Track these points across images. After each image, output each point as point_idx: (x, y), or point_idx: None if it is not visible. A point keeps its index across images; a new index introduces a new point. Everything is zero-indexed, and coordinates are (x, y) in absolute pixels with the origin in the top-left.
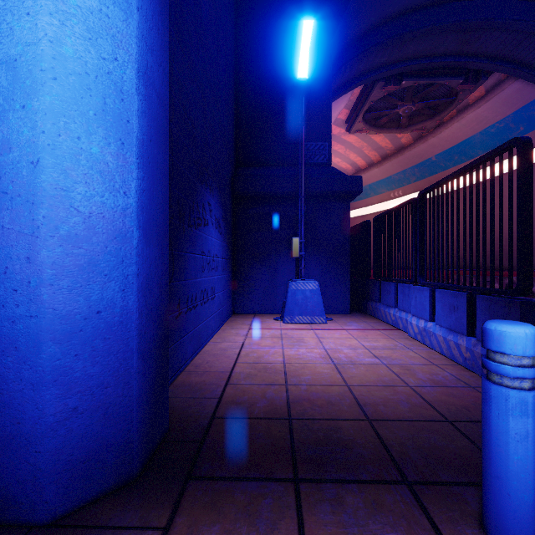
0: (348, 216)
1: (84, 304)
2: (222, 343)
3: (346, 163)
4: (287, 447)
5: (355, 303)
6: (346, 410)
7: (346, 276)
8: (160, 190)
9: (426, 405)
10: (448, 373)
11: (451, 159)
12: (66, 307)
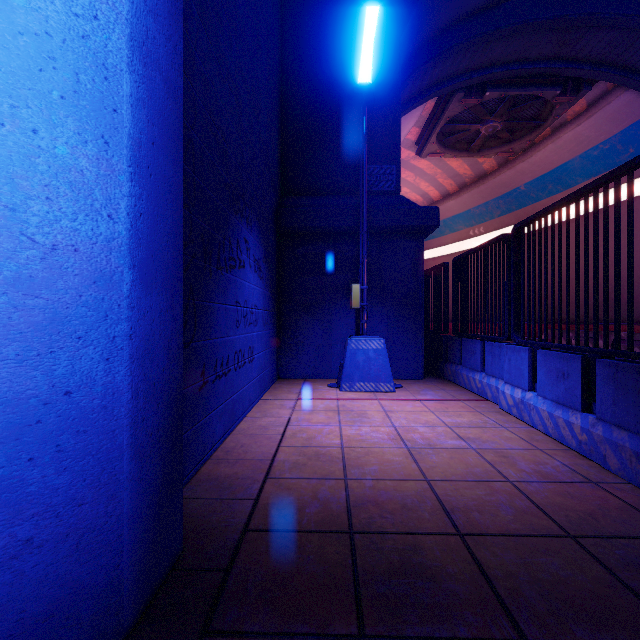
0: (421, 256)
1: (44, 382)
2: (263, 419)
3: (416, 194)
4: (347, 580)
5: (429, 365)
6: (428, 519)
7: (419, 331)
8: (169, 215)
9: (537, 511)
10: (559, 461)
11: (544, 188)
12: (13, 387)
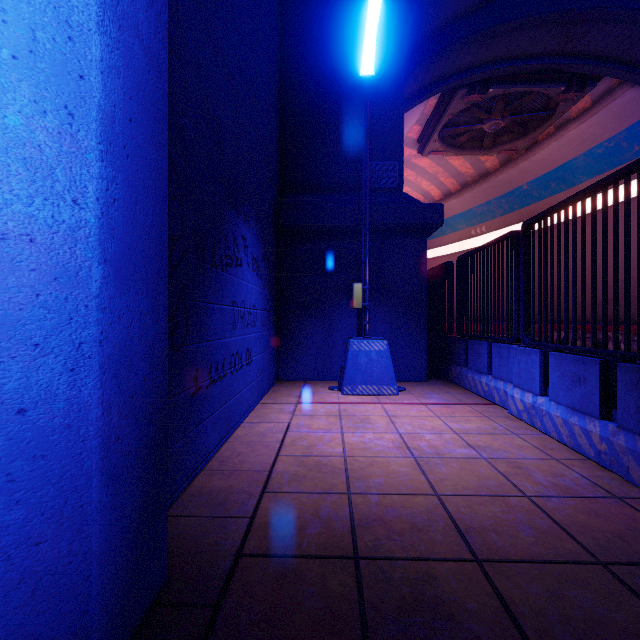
0: (424, 255)
1: None
2: (261, 425)
3: (417, 193)
4: (353, 619)
5: (433, 366)
6: (441, 542)
7: (422, 332)
8: (151, 203)
9: (560, 532)
10: (577, 473)
11: (547, 187)
12: None
